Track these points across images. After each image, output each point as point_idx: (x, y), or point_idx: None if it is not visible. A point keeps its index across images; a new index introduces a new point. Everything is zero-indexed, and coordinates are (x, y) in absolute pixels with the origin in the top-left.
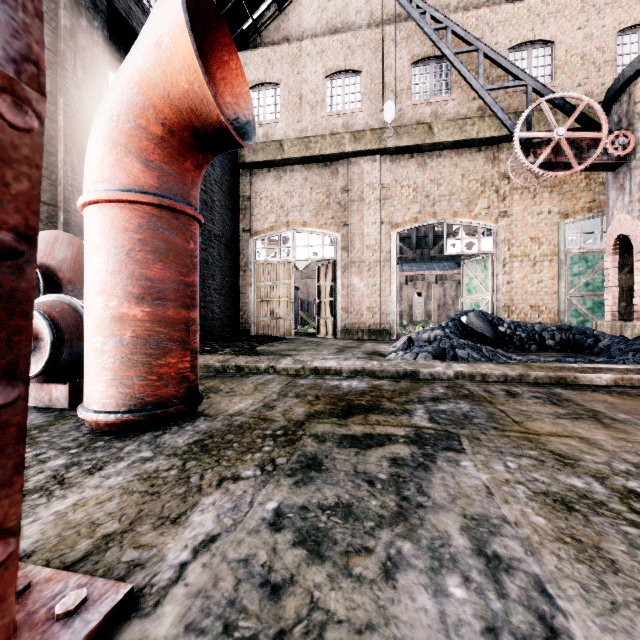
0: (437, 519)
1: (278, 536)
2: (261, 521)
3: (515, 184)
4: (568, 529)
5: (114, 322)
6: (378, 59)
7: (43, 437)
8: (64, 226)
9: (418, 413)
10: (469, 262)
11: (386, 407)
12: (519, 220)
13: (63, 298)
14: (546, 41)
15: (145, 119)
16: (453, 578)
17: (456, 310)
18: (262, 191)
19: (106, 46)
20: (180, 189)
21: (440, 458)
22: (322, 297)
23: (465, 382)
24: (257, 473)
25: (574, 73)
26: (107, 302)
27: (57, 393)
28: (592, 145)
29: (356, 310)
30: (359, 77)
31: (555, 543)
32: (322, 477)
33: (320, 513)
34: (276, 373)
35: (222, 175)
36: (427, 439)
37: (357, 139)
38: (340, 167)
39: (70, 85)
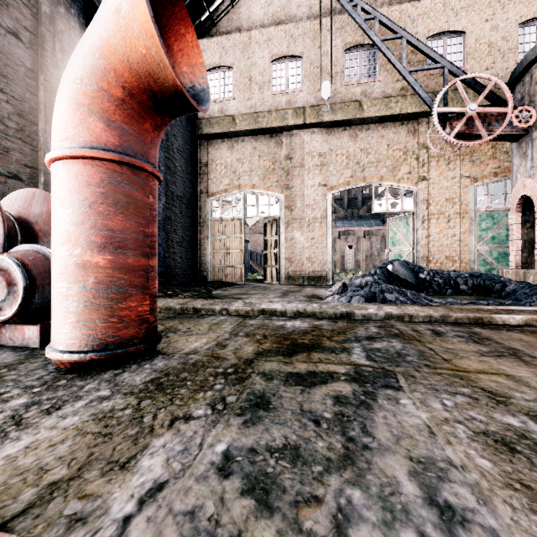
0: (384, 462)
1: (226, 483)
2: (210, 466)
3: (432, 153)
4: (515, 473)
5: (78, 269)
6: (316, 46)
7: (10, 376)
8: (44, 186)
9: (356, 351)
10: (393, 219)
11: (327, 345)
12: (436, 183)
13: (36, 248)
14: (459, 31)
15: (106, 82)
16: (408, 534)
17: (381, 260)
18: (217, 158)
19: (82, 31)
20: (140, 148)
21: (380, 396)
22: (268, 249)
23: (394, 322)
24: (208, 412)
25: (482, 59)
26: (71, 250)
27: (29, 333)
28: (499, 119)
29: (297, 260)
30: (300, 62)
31: (505, 490)
32: (270, 416)
33: (268, 456)
34: (228, 314)
35: (183, 144)
36: (366, 377)
37: (298, 114)
38: (284, 138)
39: (50, 64)
